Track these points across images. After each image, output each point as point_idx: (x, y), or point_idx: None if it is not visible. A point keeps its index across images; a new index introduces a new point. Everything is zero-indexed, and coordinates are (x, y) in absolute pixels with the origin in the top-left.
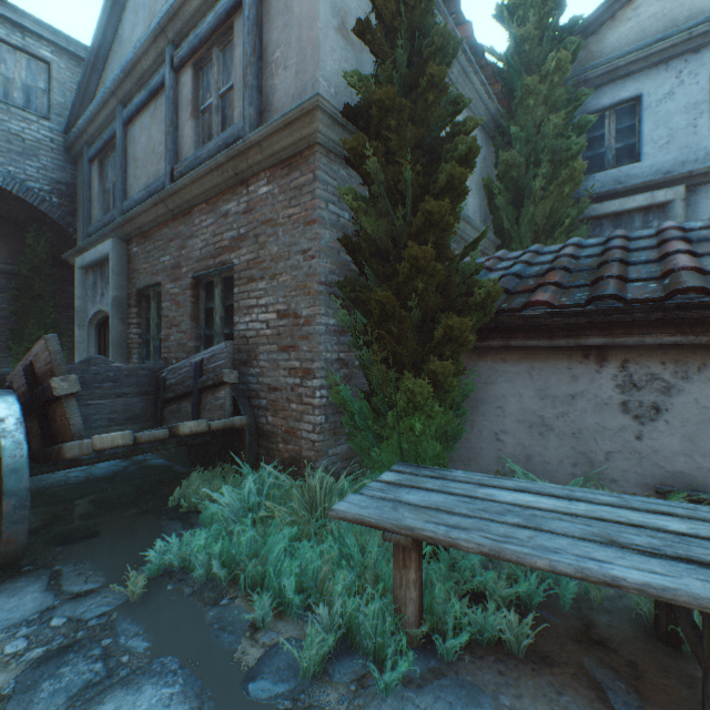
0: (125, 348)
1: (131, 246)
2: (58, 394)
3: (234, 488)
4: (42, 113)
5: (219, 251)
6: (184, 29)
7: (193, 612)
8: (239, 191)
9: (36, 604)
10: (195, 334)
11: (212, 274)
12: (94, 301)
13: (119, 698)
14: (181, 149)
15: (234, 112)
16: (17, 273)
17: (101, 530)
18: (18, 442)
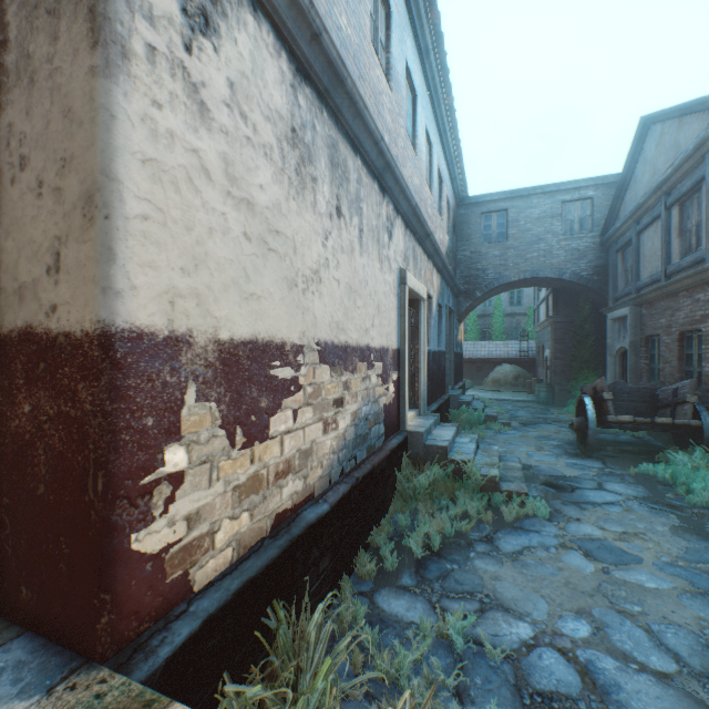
0: (637, 372)
1: (640, 309)
2: (604, 398)
3: (685, 453)
4: (587, 230)
5: (692, 321)
6: (671, 185)
7: (652, 483)
8: (703, 288)
9: (598, 465)
10: (679, 369)
11: (690, 333)
12: (618, 340)
13: (623, 485)
14: (670, 255)
15: (701, 240)
16: (572, 321)
17: (620, 457)
18: (591, 413)
